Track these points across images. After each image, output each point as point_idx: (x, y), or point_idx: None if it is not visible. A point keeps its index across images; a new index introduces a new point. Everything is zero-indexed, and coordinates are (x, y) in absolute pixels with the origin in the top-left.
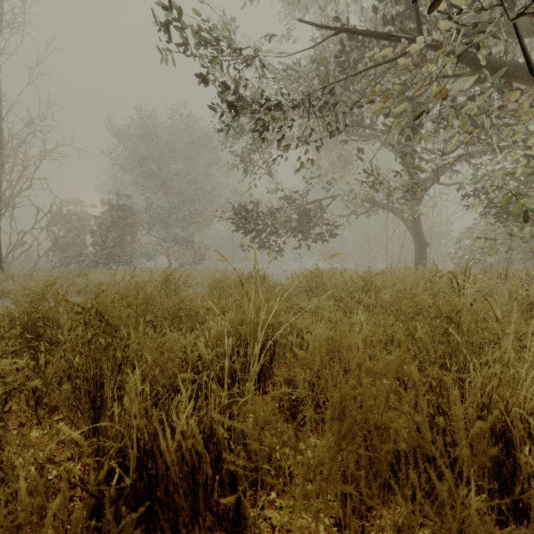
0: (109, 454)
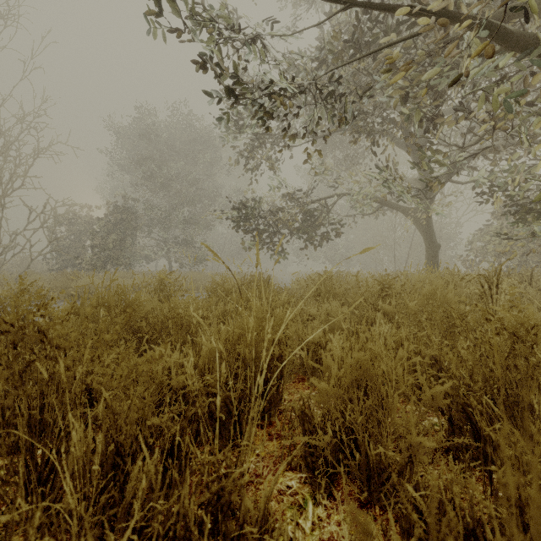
0: None
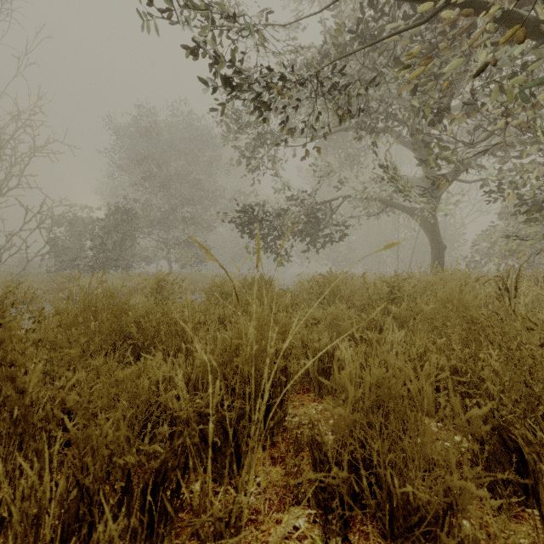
0: None
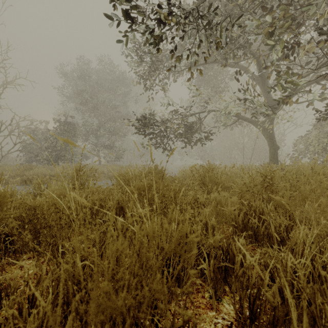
0: None
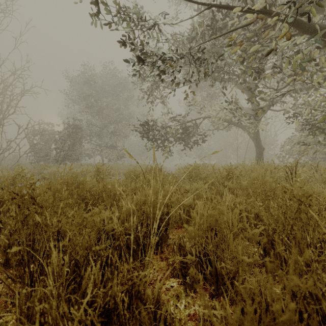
0: None
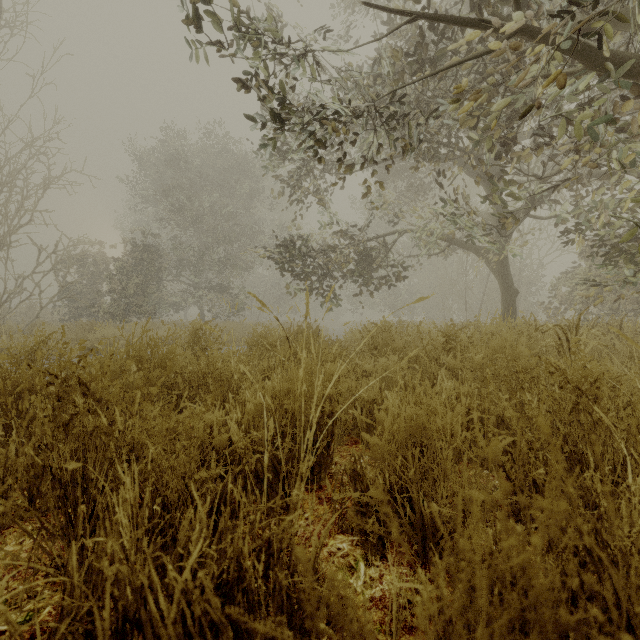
0: (59, 633)
